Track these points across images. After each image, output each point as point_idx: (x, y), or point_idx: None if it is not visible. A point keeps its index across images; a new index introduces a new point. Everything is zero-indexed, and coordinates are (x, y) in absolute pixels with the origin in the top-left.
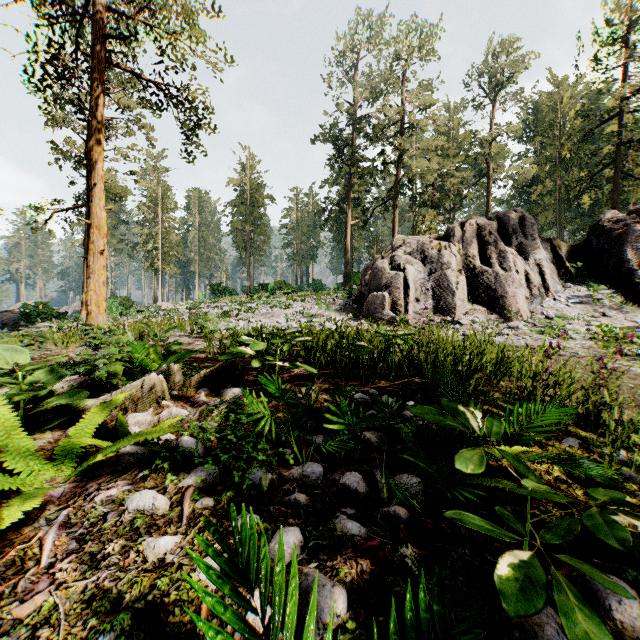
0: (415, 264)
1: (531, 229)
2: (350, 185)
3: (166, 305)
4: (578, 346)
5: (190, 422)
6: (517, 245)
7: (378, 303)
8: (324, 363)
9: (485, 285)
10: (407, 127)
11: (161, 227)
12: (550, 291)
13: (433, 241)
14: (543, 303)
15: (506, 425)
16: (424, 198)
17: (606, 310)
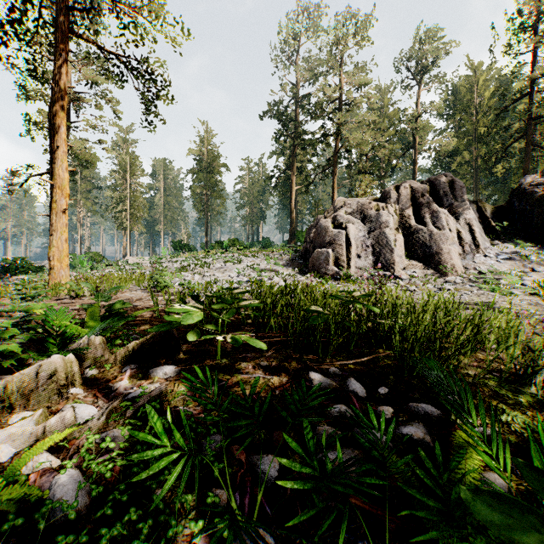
0: (356, 223)
1: (460, 191)
2: (295, 155)
3: (132, 260)
4: (524, 303)
5: (93, 428)
6: (448, 206)
7: (322, 259)
8: (274, 327)
9: (420, 242)
10: (345, 104)
11: (129, 191)
12: (480, 248)
13: (372, 202)
14: (475, 259)
15: (543, 446)
16: (360, 166)
17: (534, 266)
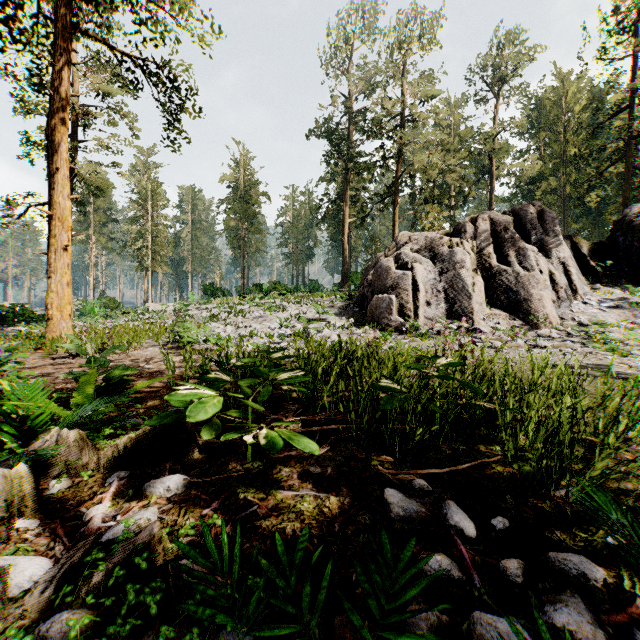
0: (424, 263)
1: (552, 224)
2: (348, 181)
3: (154, 306)
4: None
5: (33, 608)
6: (537, 242)
7: (384, 307)
8: (328, 406)
9: (504, 286)
10: (408, 120)
11: (151, 225)
12: (578, 293)
13: (443, 237)
14: (572, 307)
15: None
16: (426, 194)
17: None
